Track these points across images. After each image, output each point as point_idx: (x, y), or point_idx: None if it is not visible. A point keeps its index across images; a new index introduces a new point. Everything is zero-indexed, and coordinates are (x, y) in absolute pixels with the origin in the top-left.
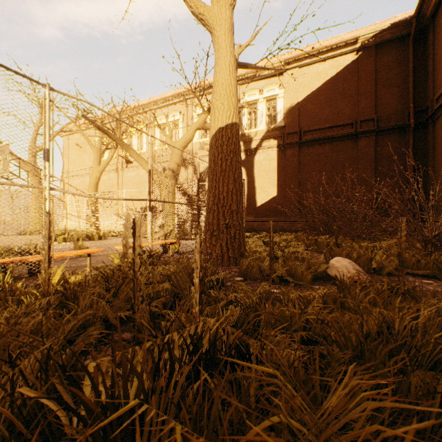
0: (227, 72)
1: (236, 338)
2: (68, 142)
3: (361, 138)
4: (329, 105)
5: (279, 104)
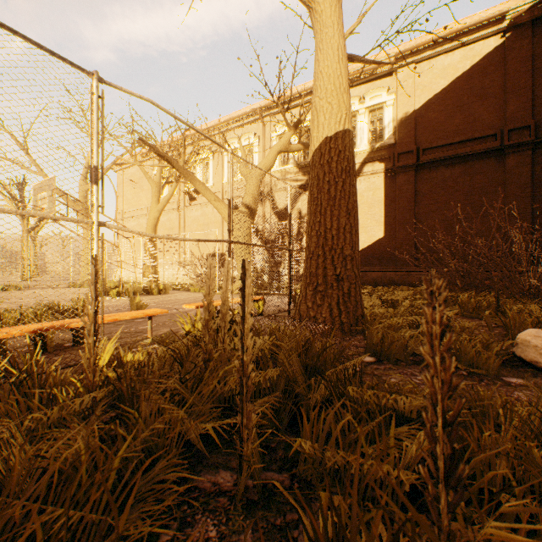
0: (335, 59)
1: None
2: (122, 178)
3: (510, 154)
4: (459, 111)
5: (387, 115)
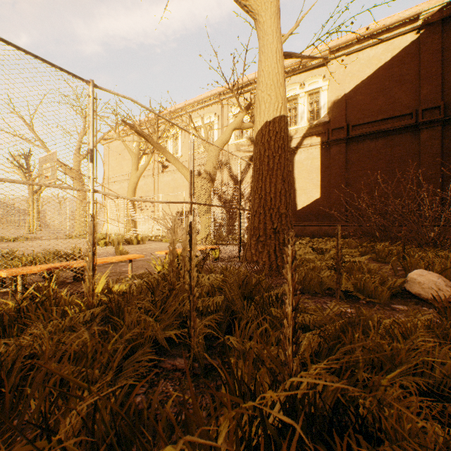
0: (274, 60)
1: (338, 390)
2: (108, 150)
3: (423, 129)
4: (382, 94)
5: (322, 98)
